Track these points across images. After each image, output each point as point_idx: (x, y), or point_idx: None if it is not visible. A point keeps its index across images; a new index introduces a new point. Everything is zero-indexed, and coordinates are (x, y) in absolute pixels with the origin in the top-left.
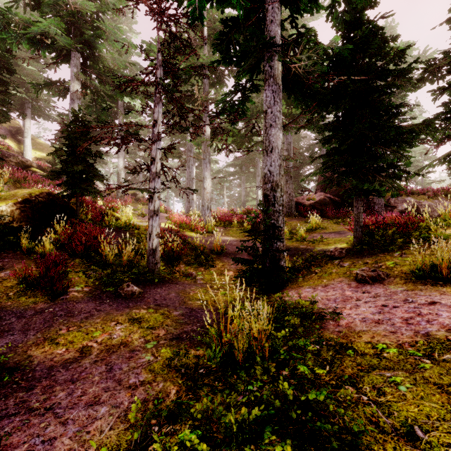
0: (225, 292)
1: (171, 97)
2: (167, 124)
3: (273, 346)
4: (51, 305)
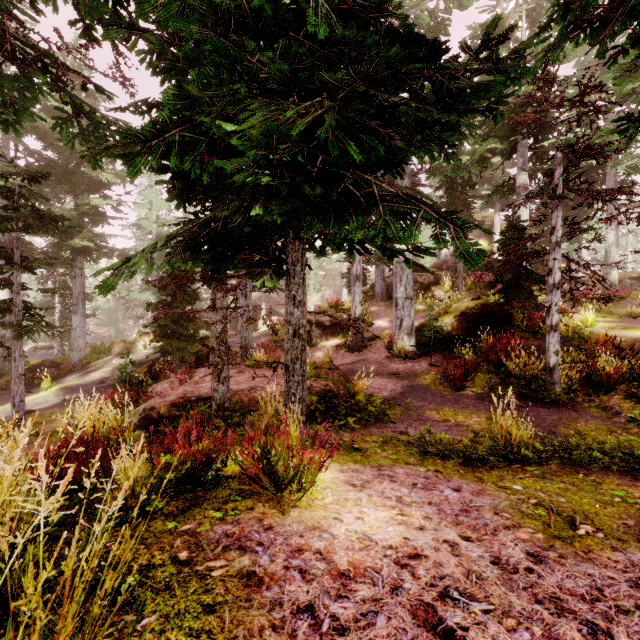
0: (636, 438)
1: (578, 190)
2: (572, 224)
3: (521, 447)
4: (451, 394)
